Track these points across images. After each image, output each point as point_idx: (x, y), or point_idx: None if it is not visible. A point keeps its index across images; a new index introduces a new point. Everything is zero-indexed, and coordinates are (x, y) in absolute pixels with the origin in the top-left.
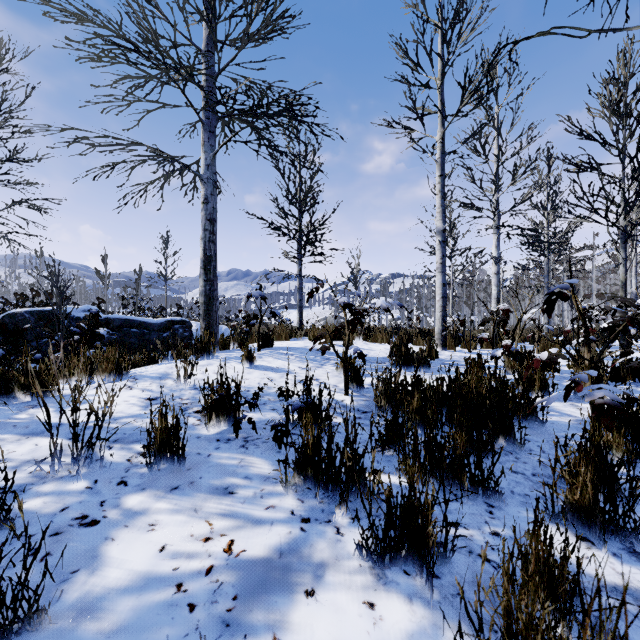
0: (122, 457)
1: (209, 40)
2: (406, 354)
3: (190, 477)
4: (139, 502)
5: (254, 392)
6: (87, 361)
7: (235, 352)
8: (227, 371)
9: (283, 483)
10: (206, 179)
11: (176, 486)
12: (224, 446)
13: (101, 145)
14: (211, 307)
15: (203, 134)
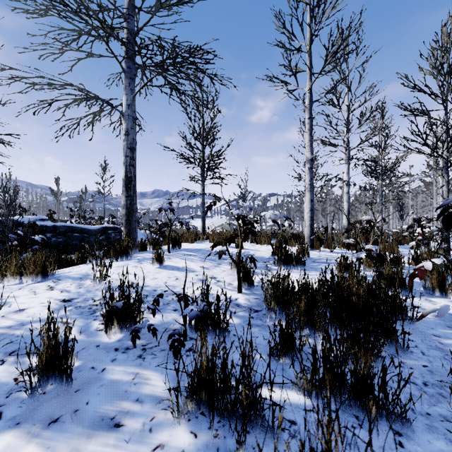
0: (10, 375)
1: (129, 6)
2: (286, 255)
3: (76, 402)
4: (5, 446)
5: (154, 299)
6: (18, 264)
7: (150, 253)
8: (140, 271)
9: (174, 413)
10: (127, 116)
11: (56, 417)
12: (121, 357)
13: (36, 84)
14: (131, 217)
15: (125, 80)
